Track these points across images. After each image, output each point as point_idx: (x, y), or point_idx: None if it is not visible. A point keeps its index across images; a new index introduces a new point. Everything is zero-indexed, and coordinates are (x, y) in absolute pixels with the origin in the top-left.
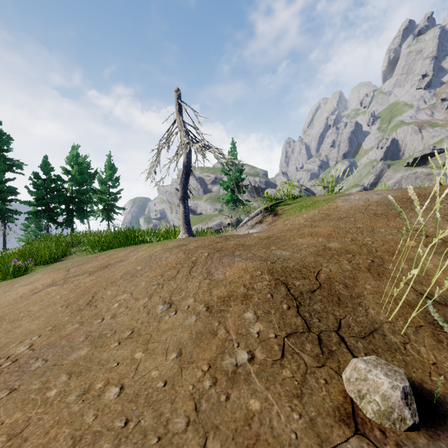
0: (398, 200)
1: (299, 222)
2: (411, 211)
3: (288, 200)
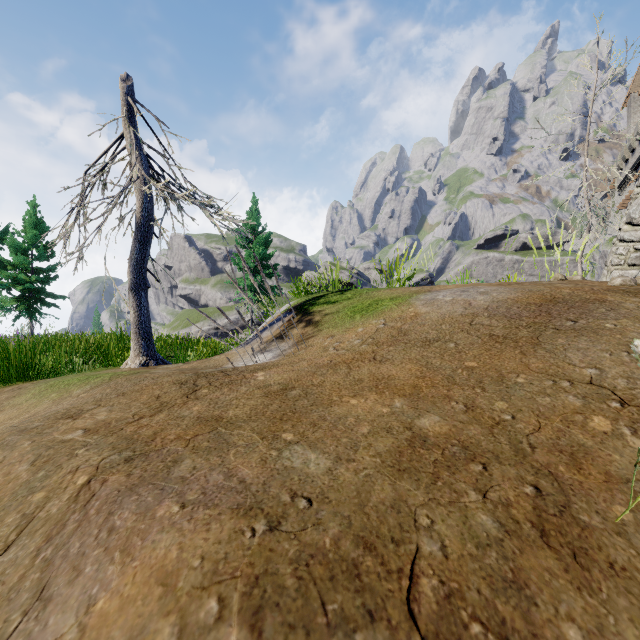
0: (523, 307)
1: (350, 343)
2: (557, 332)
3: (332, 294)
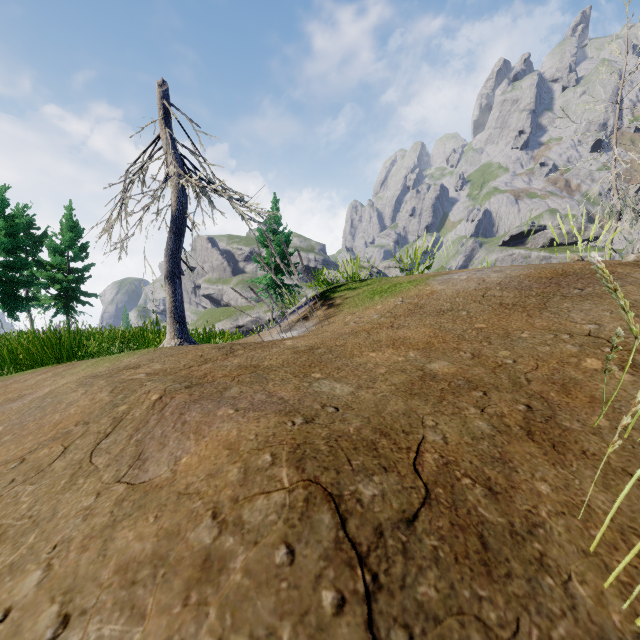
0: (535, 281)
1: (370, 318)
2: (564, 298)
3: (352, 283)
